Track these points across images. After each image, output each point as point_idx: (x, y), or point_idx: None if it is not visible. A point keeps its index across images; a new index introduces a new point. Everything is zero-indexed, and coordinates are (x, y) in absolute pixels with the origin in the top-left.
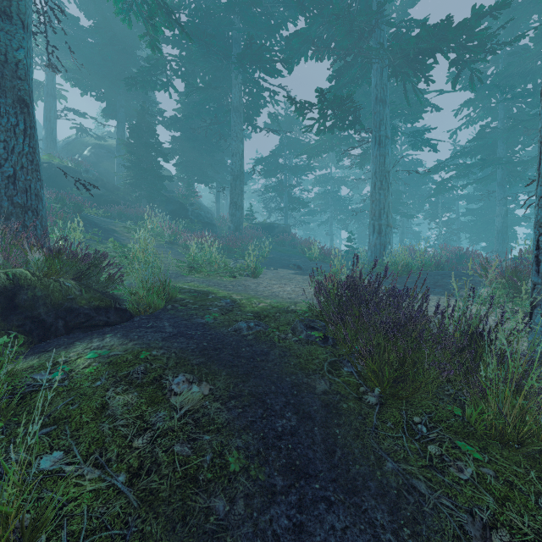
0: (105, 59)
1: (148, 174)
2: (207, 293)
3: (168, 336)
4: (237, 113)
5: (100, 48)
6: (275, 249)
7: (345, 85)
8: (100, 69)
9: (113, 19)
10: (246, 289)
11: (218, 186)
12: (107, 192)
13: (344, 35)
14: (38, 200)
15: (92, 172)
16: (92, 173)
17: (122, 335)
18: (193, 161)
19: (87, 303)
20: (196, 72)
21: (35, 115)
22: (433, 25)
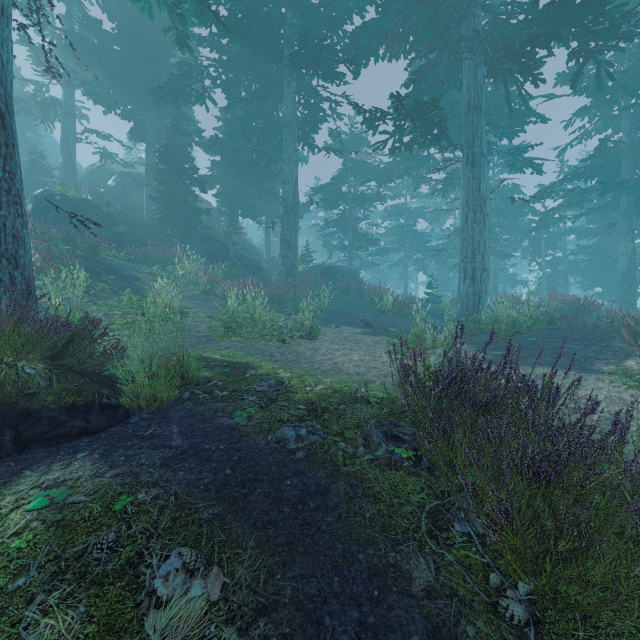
0: (132, 69)
1: (181, 207)
2: (245, 368)
3: (172, 456)
4: (290, 129)
5: (125, 56)
6: (337, 298)
7: (427, 90)
8: (126, 82)
9: (141, 20)
10: (299, 358)
11: (268, 221)
12: (132, 230)
13: (426, 25)
14: (18, 243)
15: (114, 205)
16: (114, 206)
17: (101, 455)
18: (237, 190)
19: (56, 400)
20: (241, 81)
21: (15, 129)
22: (547, 4)
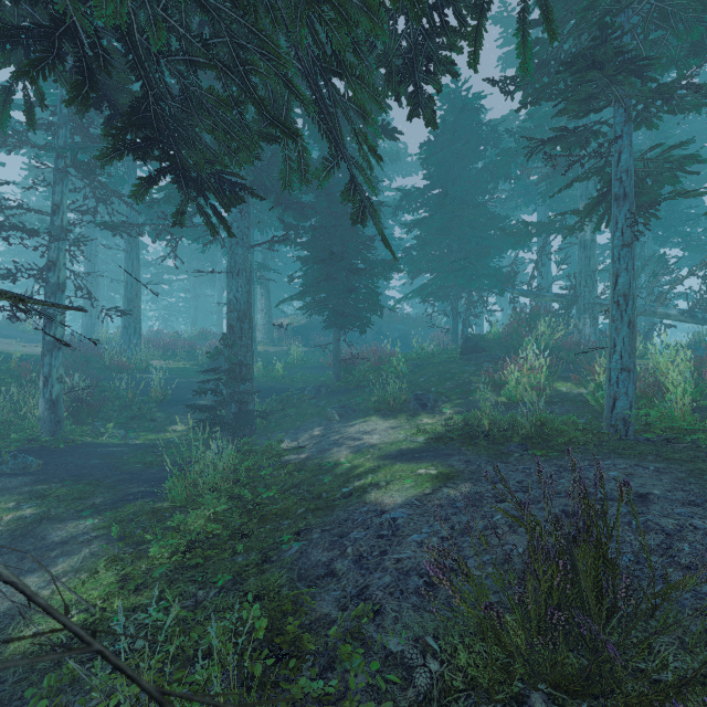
0: None
1: None
2: None
3: None
4: None
5: None
6: None
7: None
8: None
9: None
10: None
11: None
12: None
13: None
14: None
15: None
16: None
17: None
18: None
19: None
20: None
21: None
22: None
